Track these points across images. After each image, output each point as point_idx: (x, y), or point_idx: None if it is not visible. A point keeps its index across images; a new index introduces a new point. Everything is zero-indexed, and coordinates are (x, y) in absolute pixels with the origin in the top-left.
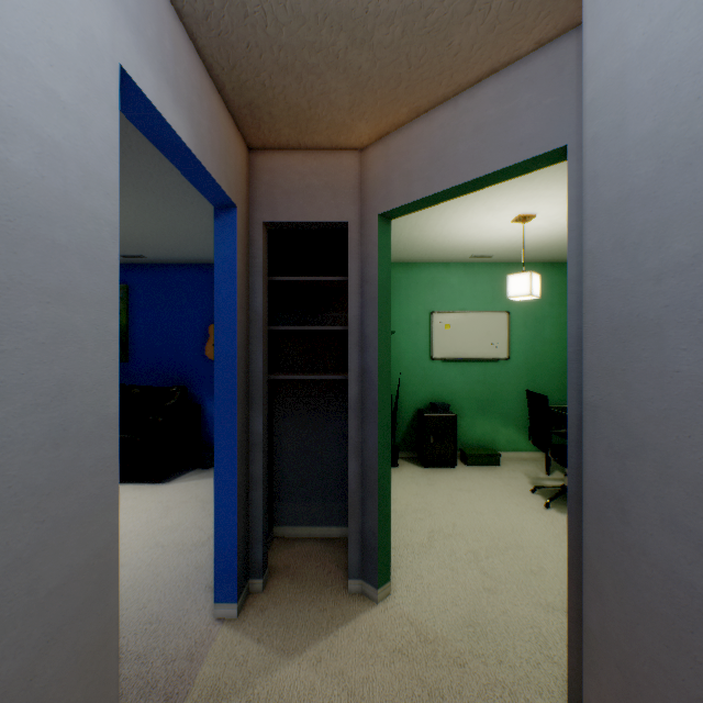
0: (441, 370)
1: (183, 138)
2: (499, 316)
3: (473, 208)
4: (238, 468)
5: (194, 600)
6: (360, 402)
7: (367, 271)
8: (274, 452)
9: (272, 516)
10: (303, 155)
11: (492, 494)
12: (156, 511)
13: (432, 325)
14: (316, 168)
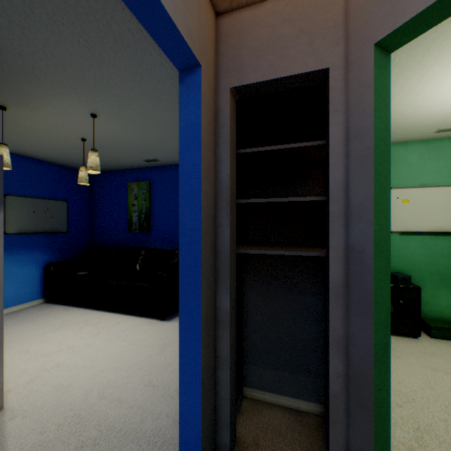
0: (397, 243)
1: None
2: None
3: None
4: (202, 352)
5: None
6: (345, 287)
7: (355, 123)
8: (243, 317)
9: (242, 377)
10: (273, 4)
11: None
12: (156, 346)
13: None
14: (288, 15)
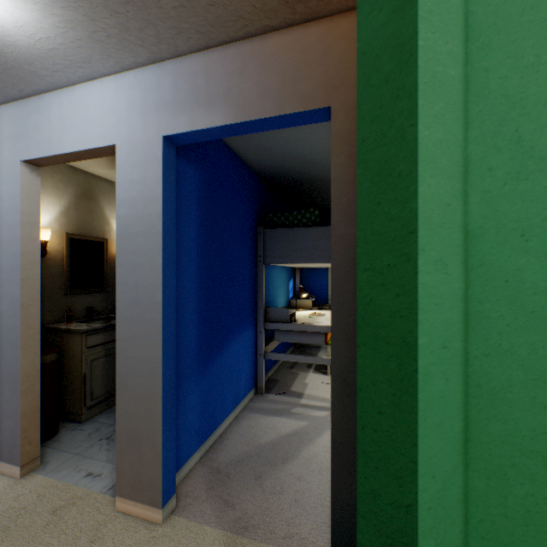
0: None
1: (218, 125)
2: None
3: None
4: (335, 407)
5: None
6: None
7: None
8: None
9: None
10: None
11: None
12: None
13: None
14: None
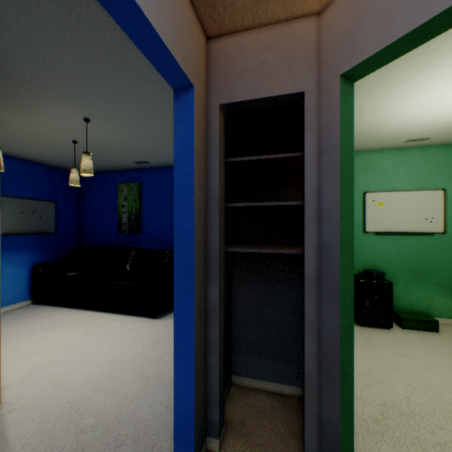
0: (373, 242)
1: None
2: (434, 194)
3: (430, 79)
4: (195, 338)
5: (160, 447)
6: (317, 279)
7: (325, 140)
8: (231, 311)
9: (230, 366)
10: (257, 33)
11: (441, 366)
12: (148, 342)
13: (365, 203)
14: (270, 43)
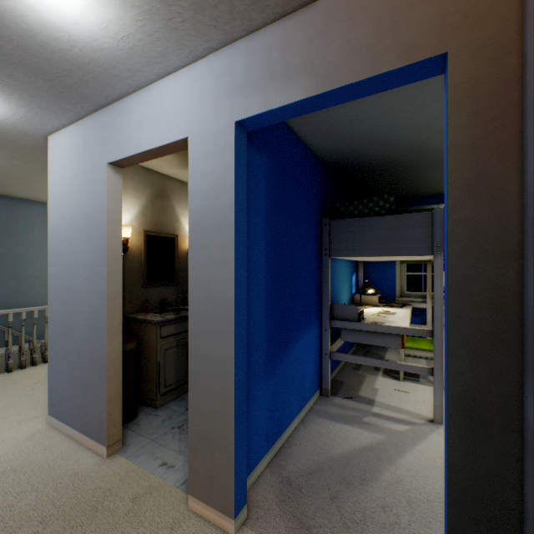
0: None
1: (296, 100)
2: None
3: None
4: (454, 443)
5: None
6: None
7: None
8: None
9: None
10: None
11: None
12: None
13: None
14: None
